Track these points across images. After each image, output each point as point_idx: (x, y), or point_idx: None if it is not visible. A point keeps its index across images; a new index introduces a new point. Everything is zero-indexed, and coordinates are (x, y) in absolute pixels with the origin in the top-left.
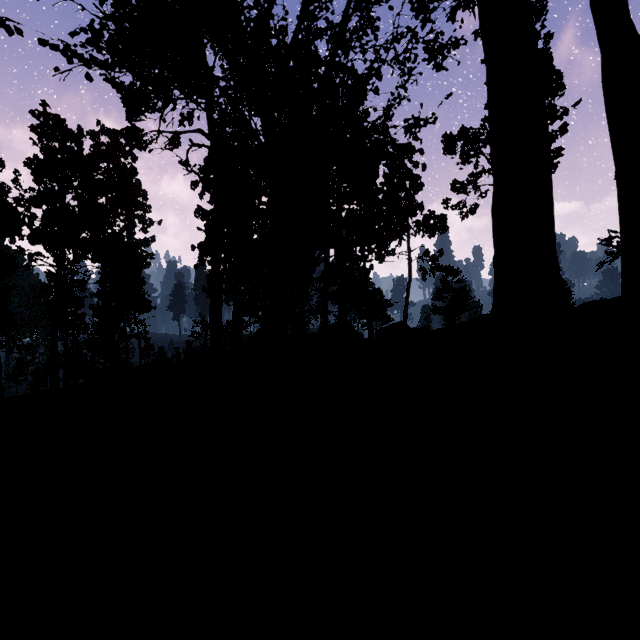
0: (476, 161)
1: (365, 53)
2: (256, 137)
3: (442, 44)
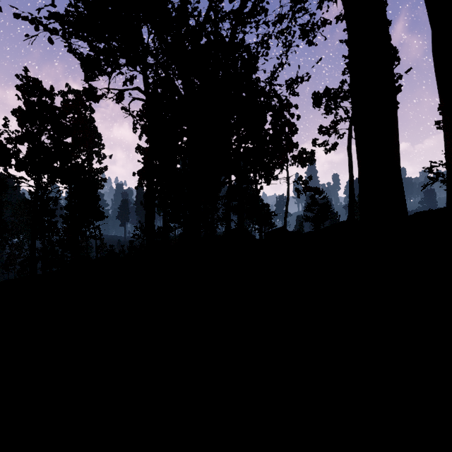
0: (336, 112)
1: (258, 27)
2: (178, 90)
3: (314, 23)
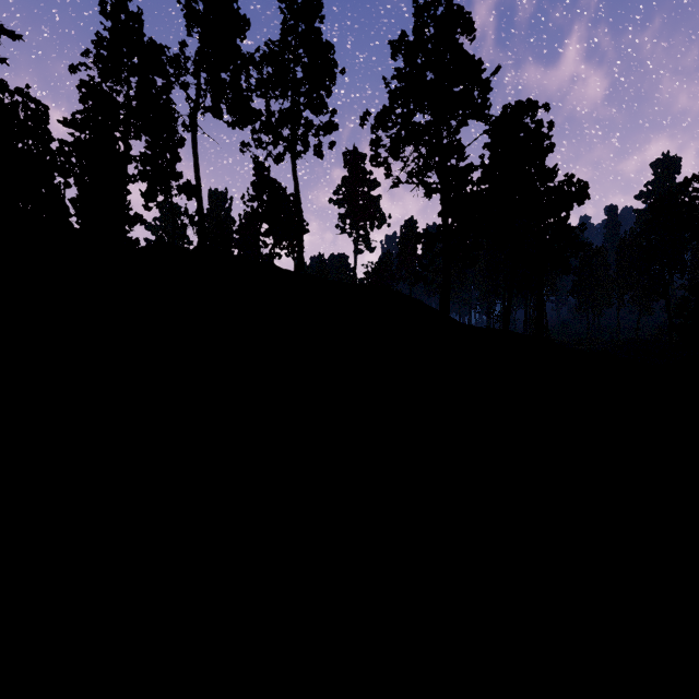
0: None
1: None
2: None
3: None
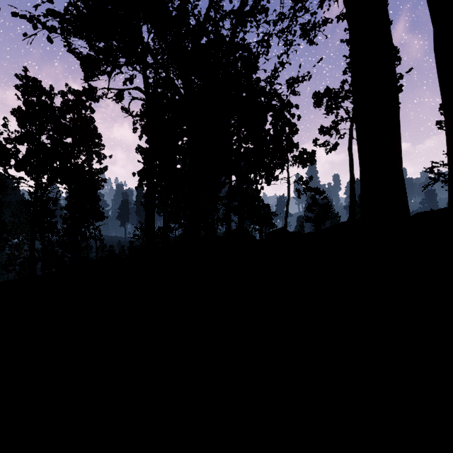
0: (337, 112)
1: (258, 26)
2: (178, 90)
3: (315, 22)
